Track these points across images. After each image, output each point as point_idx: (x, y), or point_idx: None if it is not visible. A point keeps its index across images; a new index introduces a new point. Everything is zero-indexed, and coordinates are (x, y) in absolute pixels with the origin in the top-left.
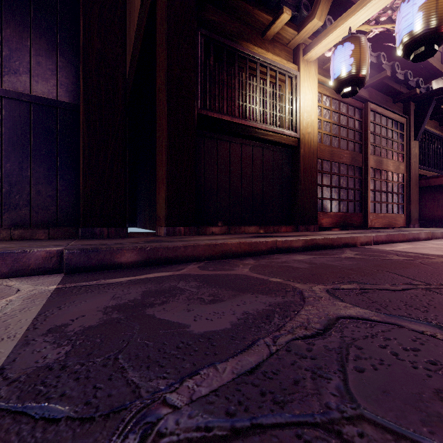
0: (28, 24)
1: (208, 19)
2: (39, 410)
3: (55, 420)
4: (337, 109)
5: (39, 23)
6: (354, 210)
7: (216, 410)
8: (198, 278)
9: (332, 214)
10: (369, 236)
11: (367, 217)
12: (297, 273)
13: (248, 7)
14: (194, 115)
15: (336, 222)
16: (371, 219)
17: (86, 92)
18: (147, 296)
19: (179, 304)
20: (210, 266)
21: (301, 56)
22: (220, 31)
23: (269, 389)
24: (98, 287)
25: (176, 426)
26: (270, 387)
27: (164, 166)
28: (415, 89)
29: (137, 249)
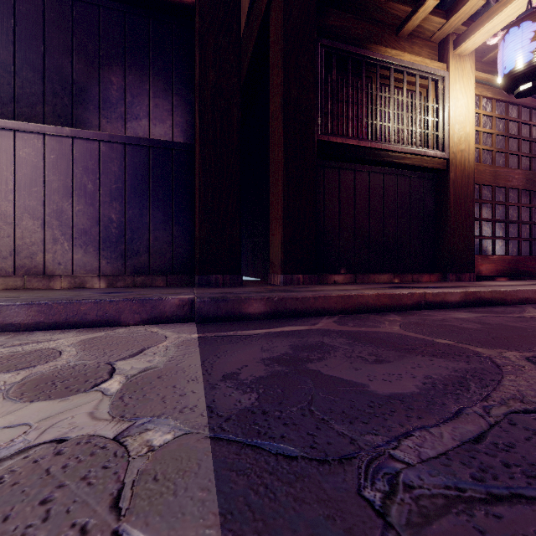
0: (147, 67)
1: (328, 26)
2: (271, 447)
3: (292, 457)
4: (503, 113)
5: (156, 64)
6: (529, 252)
7: (457, 473)
8: (342, 334)
9: (496, 259)
10: None
11: None
12: (469, 334)
13: (379, 1)
14: (314, 142)
15: (501, 269)
16: None
17: (202, 130)
18: (298, 351)
19: (340, 361)
20: (348, 321)
21: (451, 50)
22: (344, 37)
23: (511, 461)
24: (239, 338)
25: (421, 481)
26: (512, 459)
27: (280, 205)
28: None
29: (264, 299)
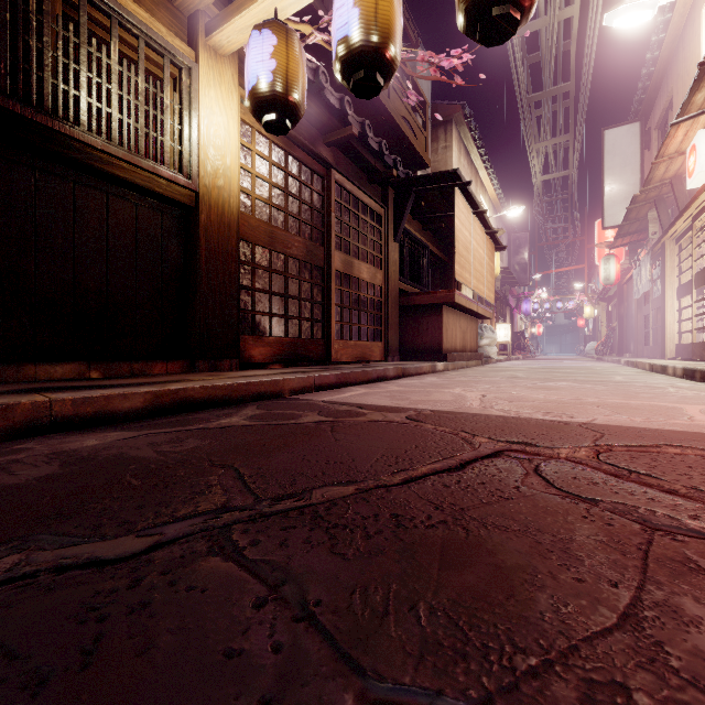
0: None
1: None
2: None
3: None
4: (282, 163)
5: None
6: (311, 334)
7: None
8: None
9: (273, 341)
10: (307, 377)
11: (330, 346)
12: None
13: None
14: None
15: (279, 354)
16: (336, 349)
17: None
18: None
19: None
20: None
21: (202, 35)
22: None
23: None
24: None
25: None
26: None
27: None
28: (392, 169)
29: None
